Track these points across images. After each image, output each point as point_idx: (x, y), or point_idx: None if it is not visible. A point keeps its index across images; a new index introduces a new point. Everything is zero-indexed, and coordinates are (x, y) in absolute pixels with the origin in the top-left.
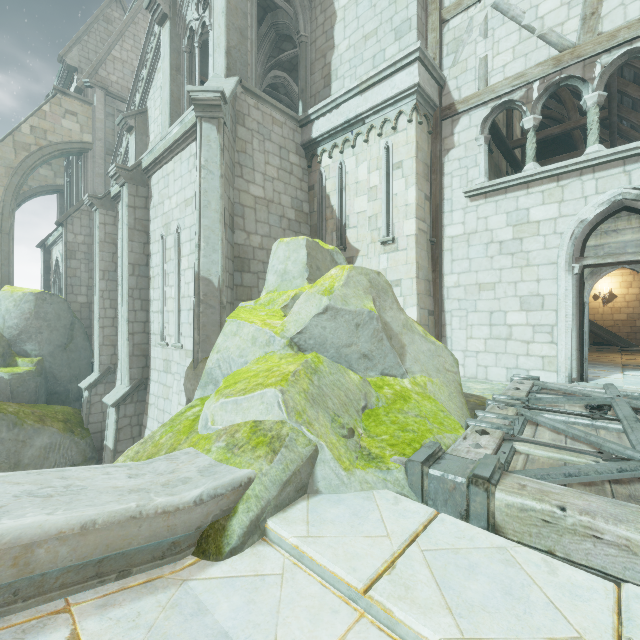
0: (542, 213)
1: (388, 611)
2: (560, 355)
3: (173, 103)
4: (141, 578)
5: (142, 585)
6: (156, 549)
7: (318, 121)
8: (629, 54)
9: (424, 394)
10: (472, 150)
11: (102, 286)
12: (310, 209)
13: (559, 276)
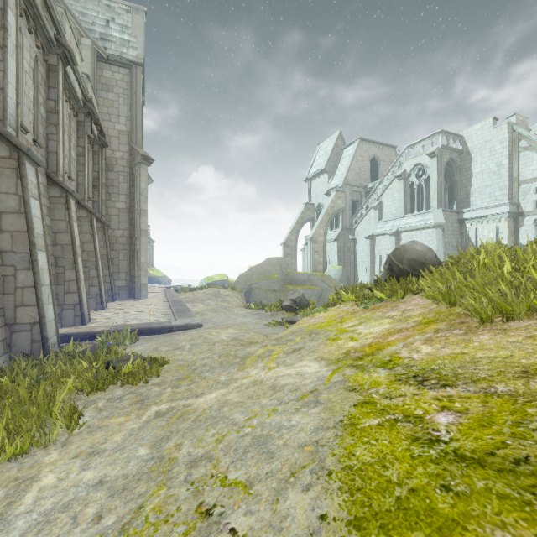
0: None
1: None
2: None
3: (405, 206)
4: None
5: None
6: None
7: (466, 213)
8: None
9: None
10: (530, 228)
11: (370, 266)
12: (461, 241)
13: None
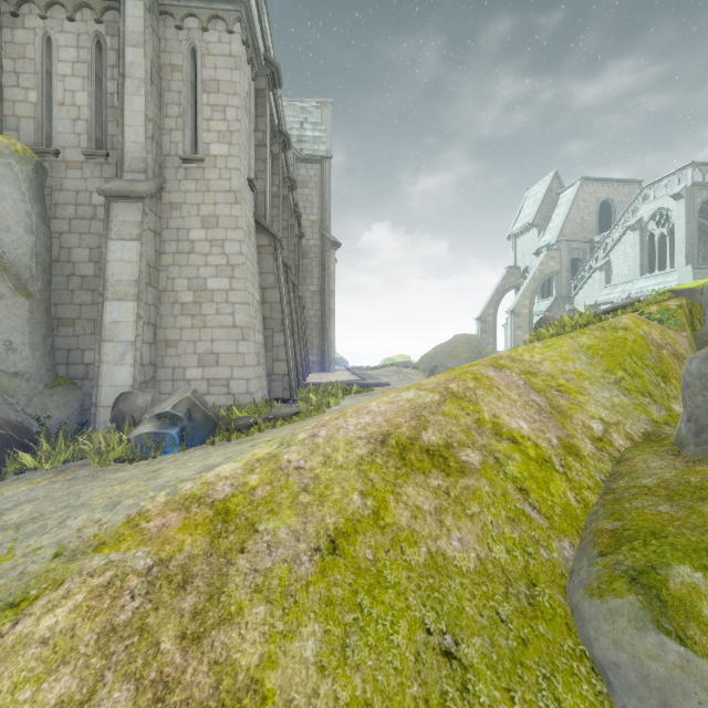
0: None
1: None
2: None
3: (640, 265)
4: None
5: None
6: None
7: None
8: None
9: None
10: None
11: None
12: None
13: None
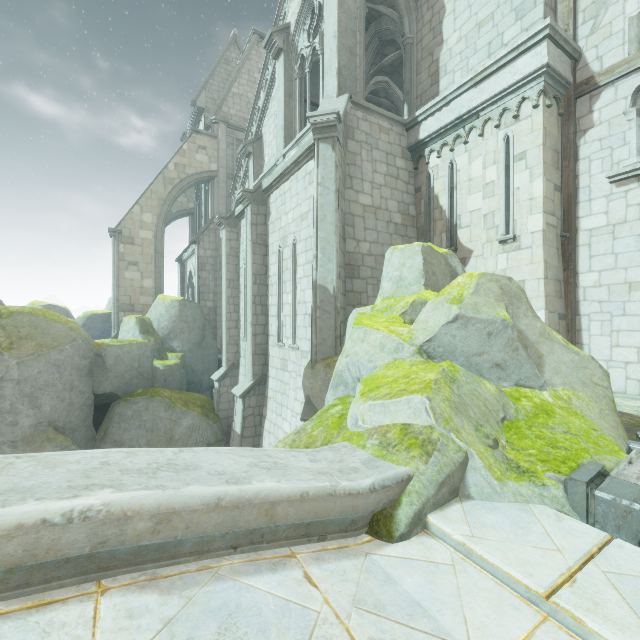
0: None
1: (578, 620)
2: None
3: (286, 127)
4: (334, 544)
5: (337, 550)
6: (341, 523)
7: (426, 122)
8: None
9: (569, 409)
10: (619, 127)
11: (228, 293)
12: (416, 211)
13: None
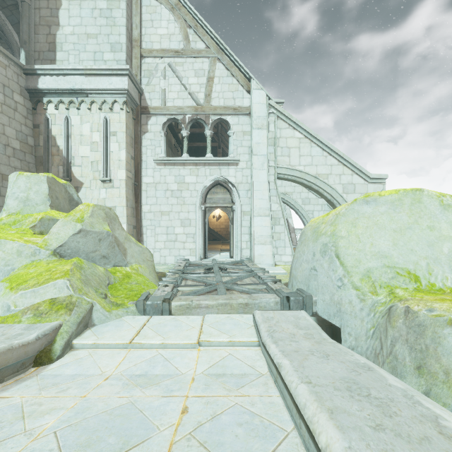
0: (190, 179)
1: (140, 343)
2: (197, 248)
3: None
4: (11, 381)
5: (15, 382)
6: (14, 368)
7: (45, 77)
8: (220, 119)
9: (138, 273)
10: (158, 137)
11: None
12: (35, 143)
13: (197, 211)
